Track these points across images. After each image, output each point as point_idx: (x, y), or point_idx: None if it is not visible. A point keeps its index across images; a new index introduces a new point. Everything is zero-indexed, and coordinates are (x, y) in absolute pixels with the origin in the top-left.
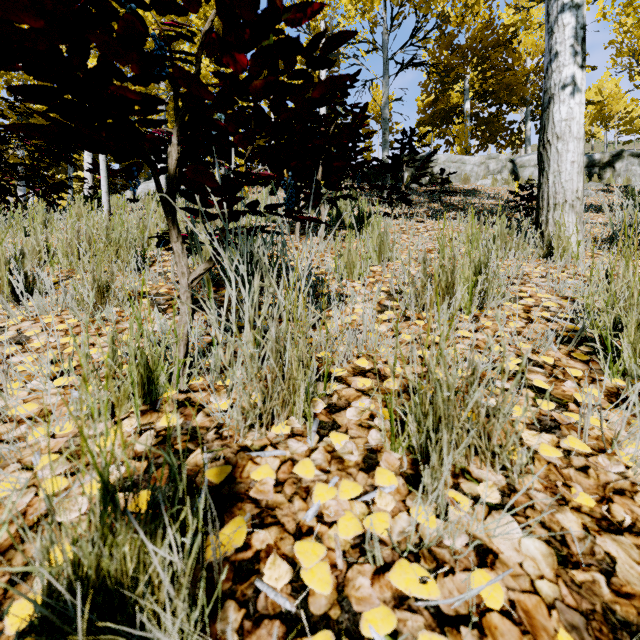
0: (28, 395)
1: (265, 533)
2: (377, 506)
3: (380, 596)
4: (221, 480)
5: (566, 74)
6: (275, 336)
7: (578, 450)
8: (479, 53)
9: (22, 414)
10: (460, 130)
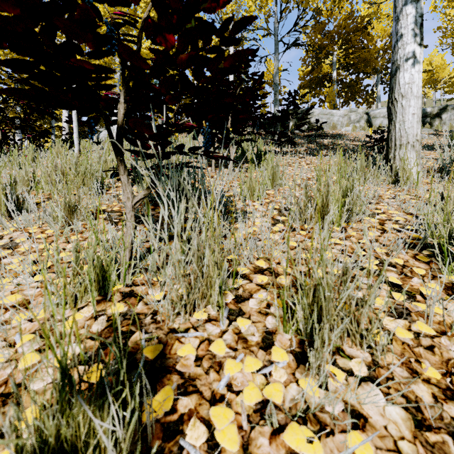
0: (14, 288)
1: (187, 399)
2: (273, 378)
3: (276, 453)
4: (155, 356)
5: (408, 50)
6: (196, 246)
7: (425, 332)
8: (343, 36)
9: (9, 303)
10: (329, 91)
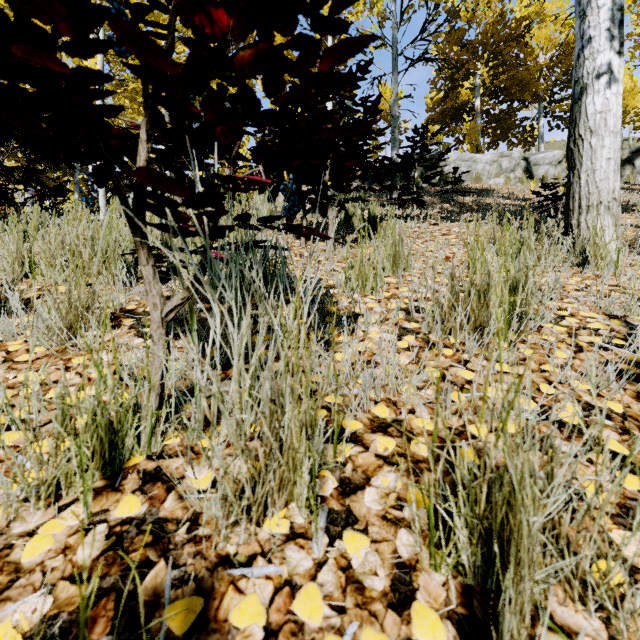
0: None
1: None
2: None
3: None
4: (186, 628)
5: (601, 61)
6: (268, 400)
7: None
8: (490, 48)
9: None
10: (470, 128)
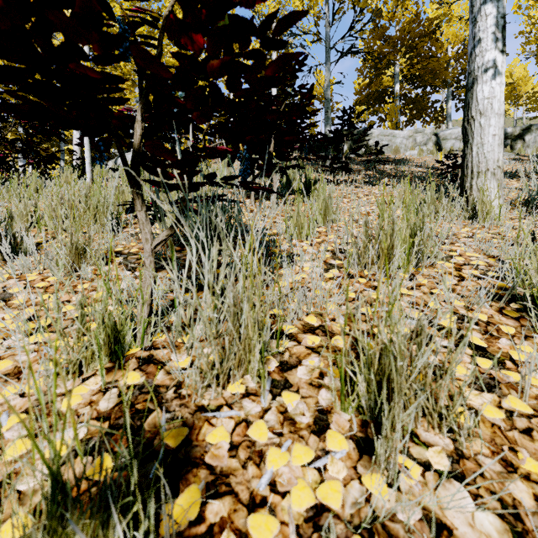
0: (5, 352)
1: (219, 504)
2: (329, 473)
3: None
4: (178, 444)
5: (488, 58)
6: (230, 301)
7: (519, 411)
8: (407, 43)
9: None
10: (391, 108)
